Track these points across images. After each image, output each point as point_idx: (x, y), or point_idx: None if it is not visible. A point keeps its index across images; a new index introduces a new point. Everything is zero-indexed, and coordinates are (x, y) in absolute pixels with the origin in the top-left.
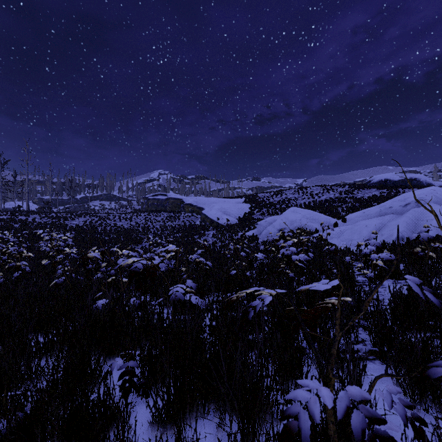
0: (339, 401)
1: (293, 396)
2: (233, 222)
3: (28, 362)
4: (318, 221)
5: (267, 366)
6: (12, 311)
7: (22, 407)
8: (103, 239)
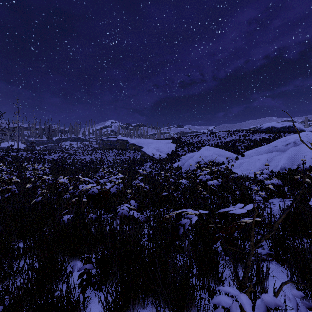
0: (257, 309)
1: (217, 301)
2: (164, 157)
3: (11, 263)
4: (224, 156)
5: (191, 266)
6: (2, 223)
7: (2, 301)
8: (71, 169)
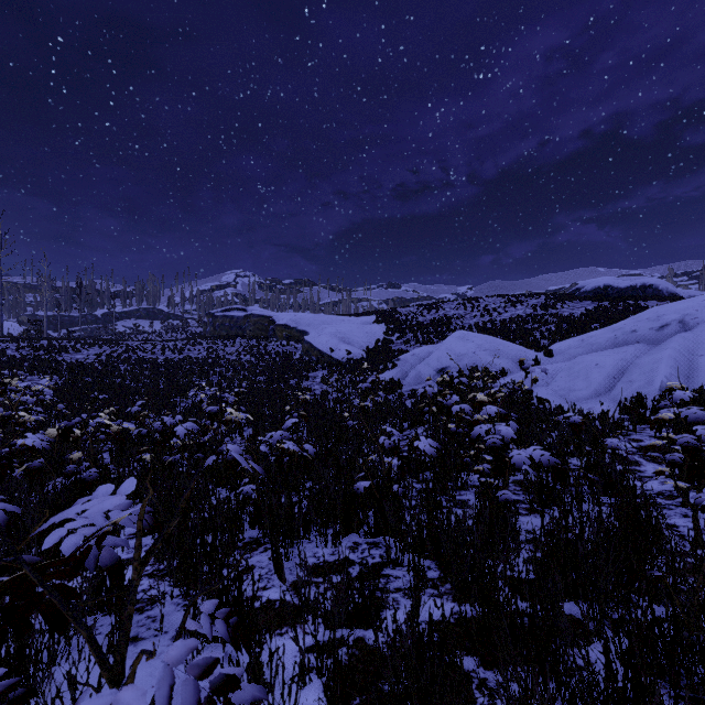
0: None
1: None
2: (358, 356)
3: None
4: (504, 355)
5: None
6: None
7: None
8: (125, 386)
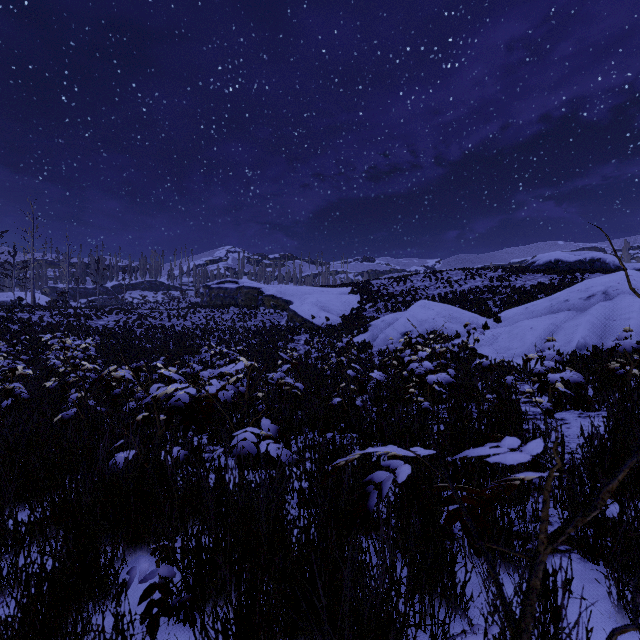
0: None
1: None
2: (335, 322)
3: None
4: (459, 321)
5: (395, 567)
6: None
7: None
8: (143, 347)
